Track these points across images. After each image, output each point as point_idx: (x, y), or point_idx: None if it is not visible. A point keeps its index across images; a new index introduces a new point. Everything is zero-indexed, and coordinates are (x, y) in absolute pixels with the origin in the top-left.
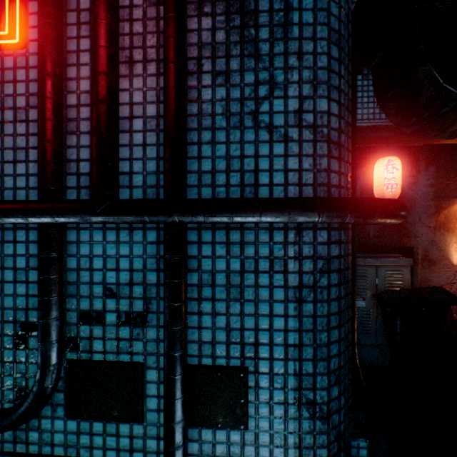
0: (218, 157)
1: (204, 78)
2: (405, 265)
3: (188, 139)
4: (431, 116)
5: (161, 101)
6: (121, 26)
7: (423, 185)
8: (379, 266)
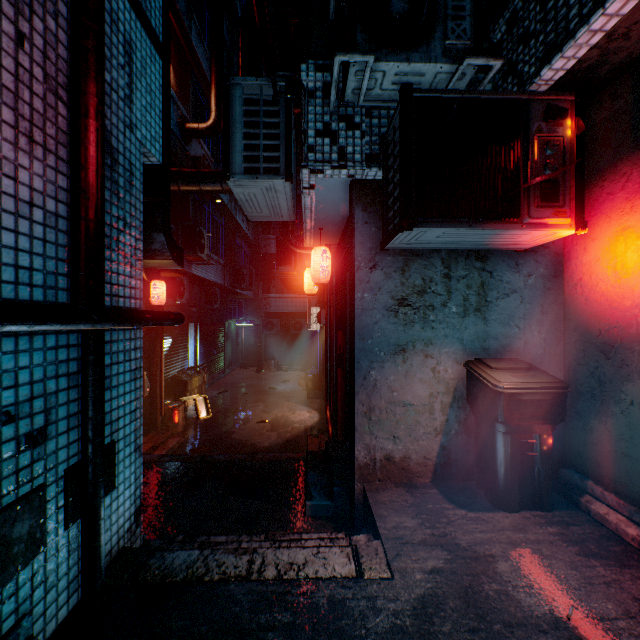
0: None
1: None
2: None
3: None
4: (150, 257)
5: (60, 200)
6: (21, 88)
7: None
8: None
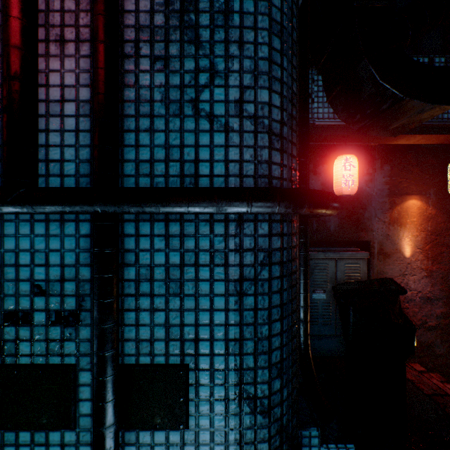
0: (157, 146)
1: (142, 63)
2: (362, 259)
3: (124, 126)
4: (373, 113)
5: None
6: (51, 2)
7: (378, 182)
8: (339, 260)
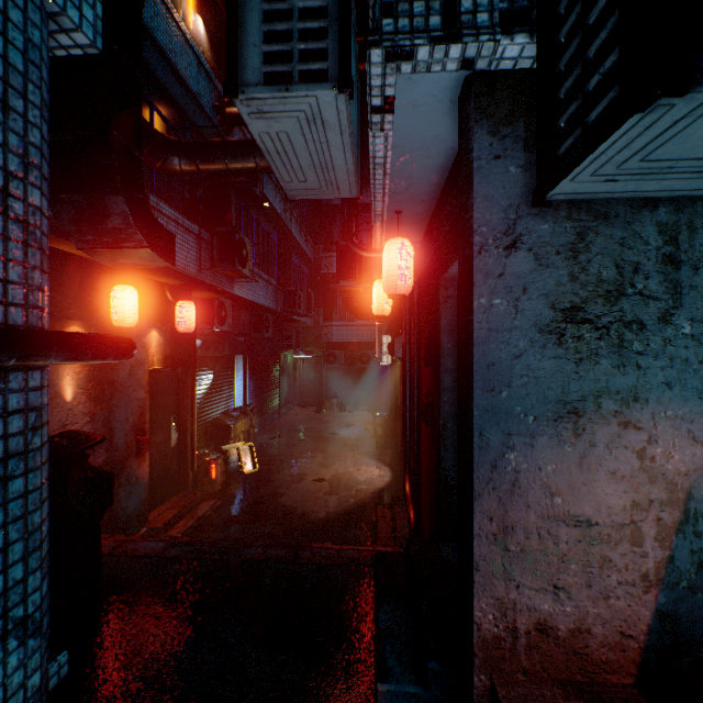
0: None
1: None
2: None
3: None
4: (112, 244)
5: None
6: None
7: None
8: None
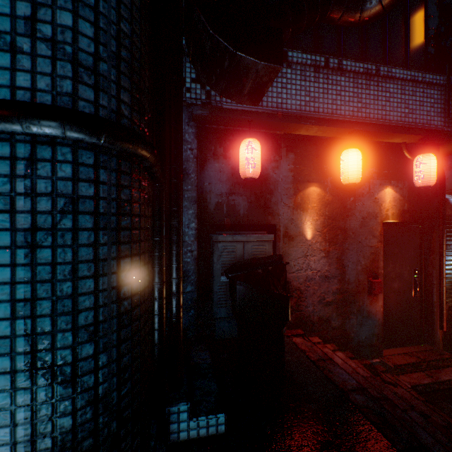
0: None
1: None
2: (268, 241)
3: None
4: (222, 73)
5: None
6: None
7: (284, 169)
8: (246, 242)
